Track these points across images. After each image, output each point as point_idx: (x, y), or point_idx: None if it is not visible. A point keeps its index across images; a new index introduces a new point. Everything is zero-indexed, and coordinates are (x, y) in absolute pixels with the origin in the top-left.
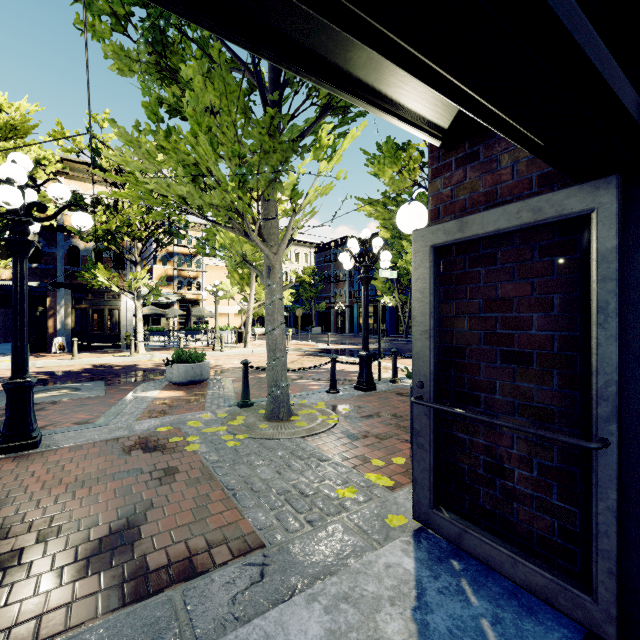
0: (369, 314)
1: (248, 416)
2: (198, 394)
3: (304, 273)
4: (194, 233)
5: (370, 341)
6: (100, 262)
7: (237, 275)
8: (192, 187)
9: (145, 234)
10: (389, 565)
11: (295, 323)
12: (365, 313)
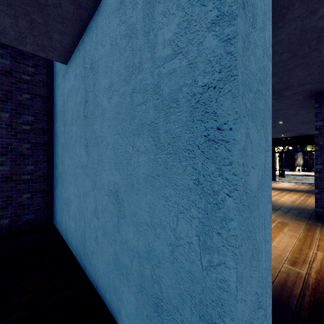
0: None
1: None
2: None
3: None
4: None
5: None
6: None
7: None
8: None
9: None
10: (307, 182)
11: None
12: None
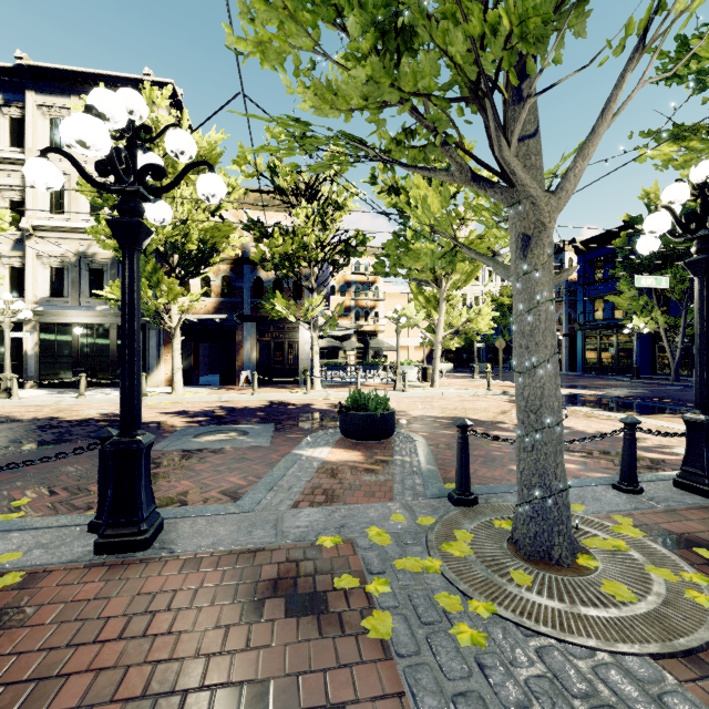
0: (601, 345)
1: (476, 533)
2: (381, 461)
3: (502, 294)
4: (371, 258)
5: (611, 384)
6: (281, 293)
7: (422, 297)
8: (377, 62)
9: (321, 256)
10: None
11: (488, 358)
12: (704, 334)
